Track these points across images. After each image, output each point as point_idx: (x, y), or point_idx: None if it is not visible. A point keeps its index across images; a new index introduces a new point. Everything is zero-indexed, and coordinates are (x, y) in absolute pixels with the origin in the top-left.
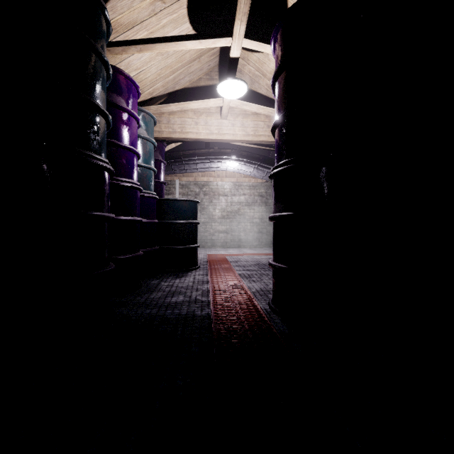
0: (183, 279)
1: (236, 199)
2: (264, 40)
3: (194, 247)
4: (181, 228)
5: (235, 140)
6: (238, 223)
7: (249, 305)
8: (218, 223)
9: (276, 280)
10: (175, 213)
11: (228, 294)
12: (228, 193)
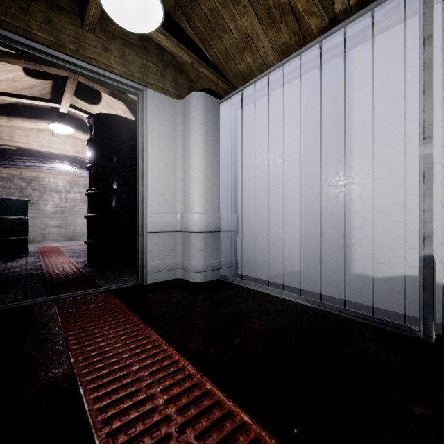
0: (15, 262)
1: (71, 196)
2: (84, 111)
3: (25, 238)
4: (12, 222)
5: (67, 154)
6: (74, 218)
7: (72, 266)
8: (51, 218)
9: (88, 249)
10: (4, 210)
11: (57, 264)
12: (62, 190)
